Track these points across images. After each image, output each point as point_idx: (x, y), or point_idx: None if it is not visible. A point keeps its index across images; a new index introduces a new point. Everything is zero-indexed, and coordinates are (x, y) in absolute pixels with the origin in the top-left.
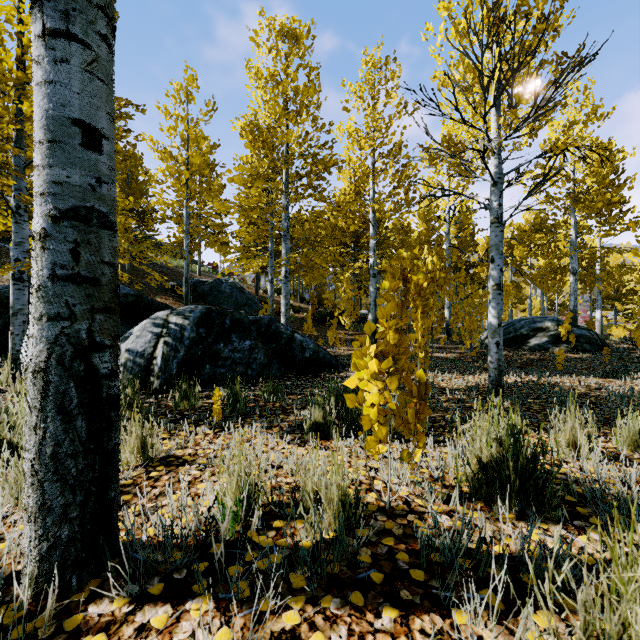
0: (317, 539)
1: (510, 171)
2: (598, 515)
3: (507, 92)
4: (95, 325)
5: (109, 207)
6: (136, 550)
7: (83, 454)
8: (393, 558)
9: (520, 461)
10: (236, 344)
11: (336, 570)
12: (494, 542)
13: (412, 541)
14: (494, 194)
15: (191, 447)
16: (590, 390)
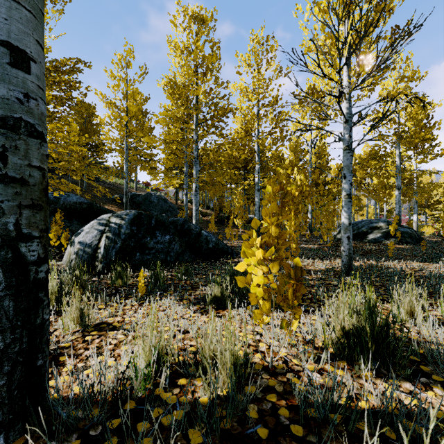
0: (213, 396)
1: (357, 112)
2: (438, 372)
3: (356, 53)
4: (23, 219)
5: (36, 119)
6: (62, 407)
7: (10, 330)
8: (276, 413)
9: (375, 329)
10: (159, 238)
11: (228, 426)
12: (358, 398)
13: (291, 397)
14: (346, 129)
15: (120, 315)
16: (414, 271)
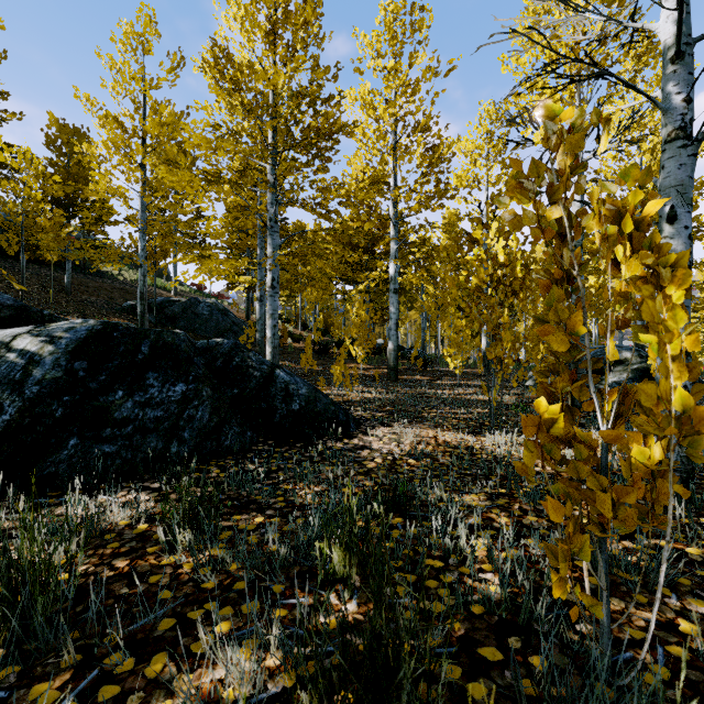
0: None
1: None
2: None
3: None
4: None
5: None
6: None
7: None
8: None
9: None
10: (153, 391)
11: None
12: None
13: None
14: (676, 78)
15: None
16: None
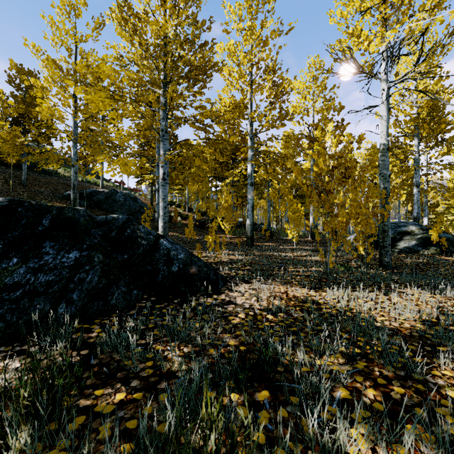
0: None
1: None
2: None
3: None
4: None
5: None
6: None
7: None
8: None
9: None
10: (48, 258)
11: None
12: None
13: None
14: None
15: None
16: None
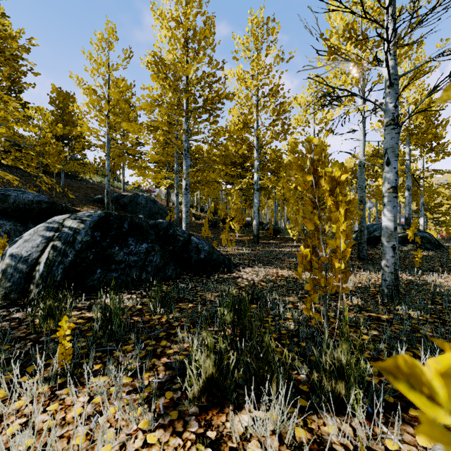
0: None
1: (405, 73)
2: None
3: None
4: None
5: None
6: None
7: None
8: None
9: None
10: (132, 247)
11: None
12: None
13: None
14: (390, 96)
15: None
16: None
